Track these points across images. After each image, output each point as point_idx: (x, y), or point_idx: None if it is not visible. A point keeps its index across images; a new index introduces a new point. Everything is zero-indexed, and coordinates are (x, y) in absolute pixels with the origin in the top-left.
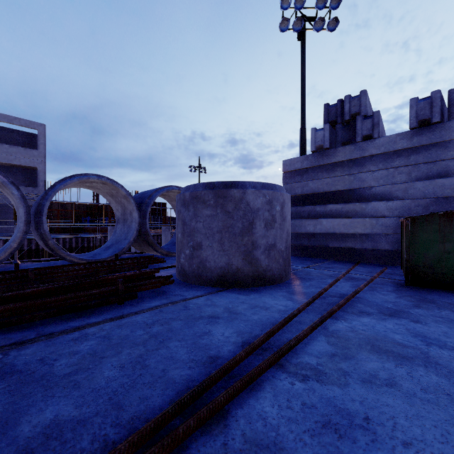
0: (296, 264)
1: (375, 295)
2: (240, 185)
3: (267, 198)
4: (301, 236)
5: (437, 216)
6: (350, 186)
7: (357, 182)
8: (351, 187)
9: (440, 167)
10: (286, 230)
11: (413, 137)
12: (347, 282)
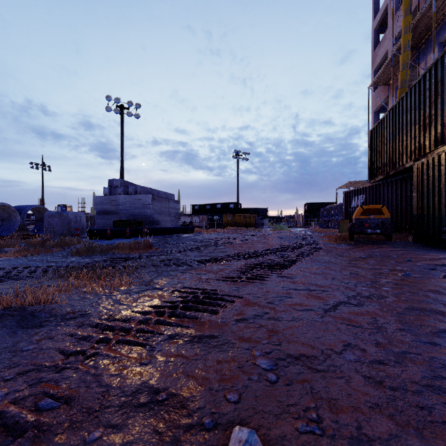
0: None
1: None
2: (67, 212)
3: (75, 216)
4: (100, 226)
5: (119, 220)
6: (116, 209)
7: (118, 208)
8: (116, 209)
9: (136, 206)
10: (82, 224)
11: (130, 197)
12: None
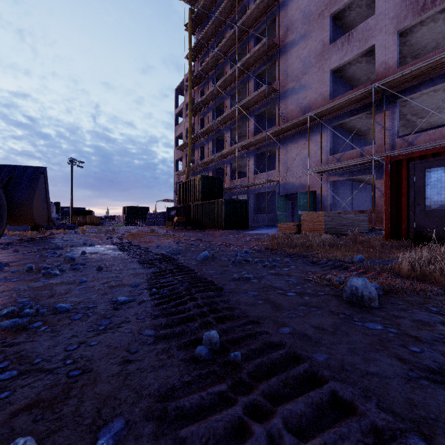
0: None
1: None
2: None
3: None
4: None
5: None
6: None
7: None
8: None
9: None
10: None
11: None
12: None
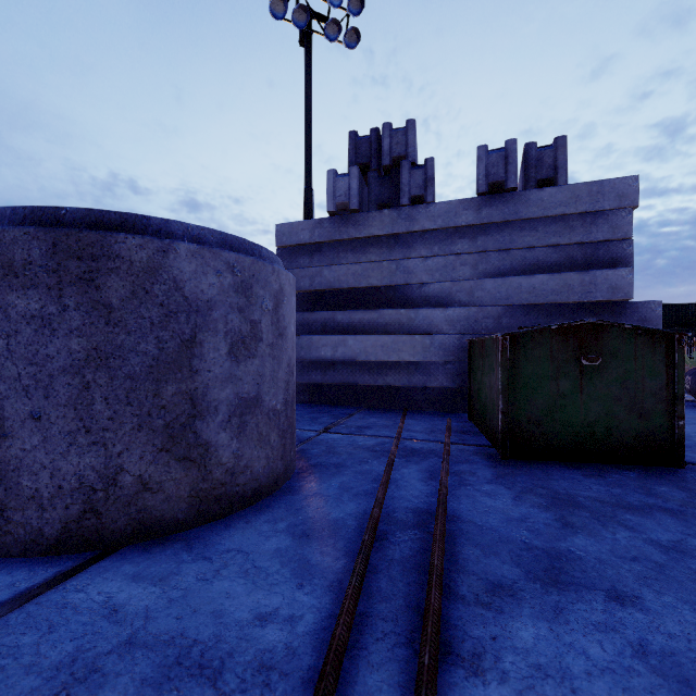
0: (303, 426)
1: (478, 501)
2: (152, 228)
3: (236, 275)
4: (310, 367)
5: (548, 332)
6: (392, 281)
7: (401, 274)
8: (393, 282)
9: (515, 258)
10: (287, 359)
11: (482, 209)
12: (409, 466)
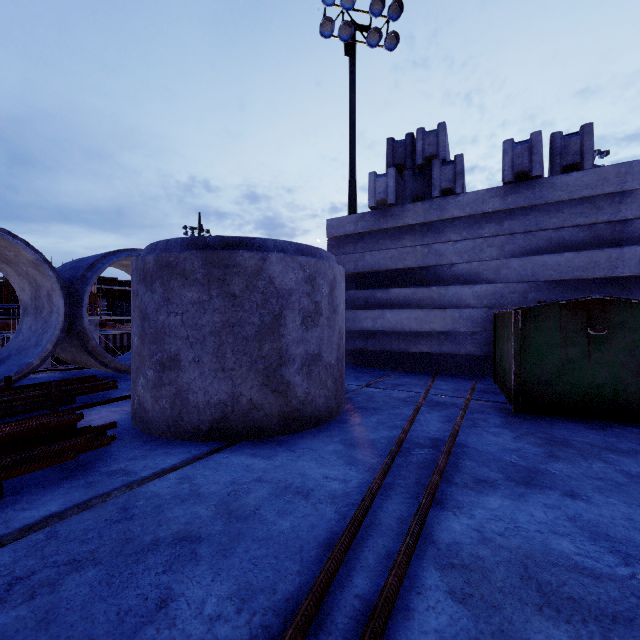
0: (349, 381)
1: (483, 437)
2: (256, 245)
3: (306, 271)
4: (354, 336)
5: (557, 306)
6: (424, 263)
7: (433, 257)
8: (425, 264)
9: (541, 239)
10: (339, 328)
11: (508, 196)
12: (432, 412)
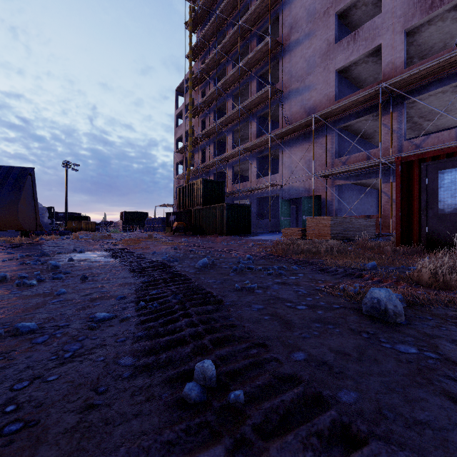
0: None
1: None
2: None
3: None
4: None
5: None
6: None
7: None
8: None
9: None
10: None
11: None
12: None
